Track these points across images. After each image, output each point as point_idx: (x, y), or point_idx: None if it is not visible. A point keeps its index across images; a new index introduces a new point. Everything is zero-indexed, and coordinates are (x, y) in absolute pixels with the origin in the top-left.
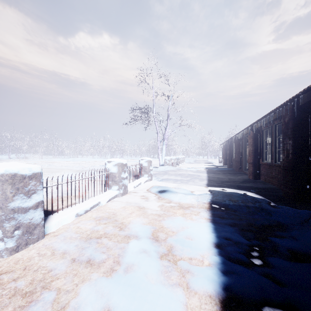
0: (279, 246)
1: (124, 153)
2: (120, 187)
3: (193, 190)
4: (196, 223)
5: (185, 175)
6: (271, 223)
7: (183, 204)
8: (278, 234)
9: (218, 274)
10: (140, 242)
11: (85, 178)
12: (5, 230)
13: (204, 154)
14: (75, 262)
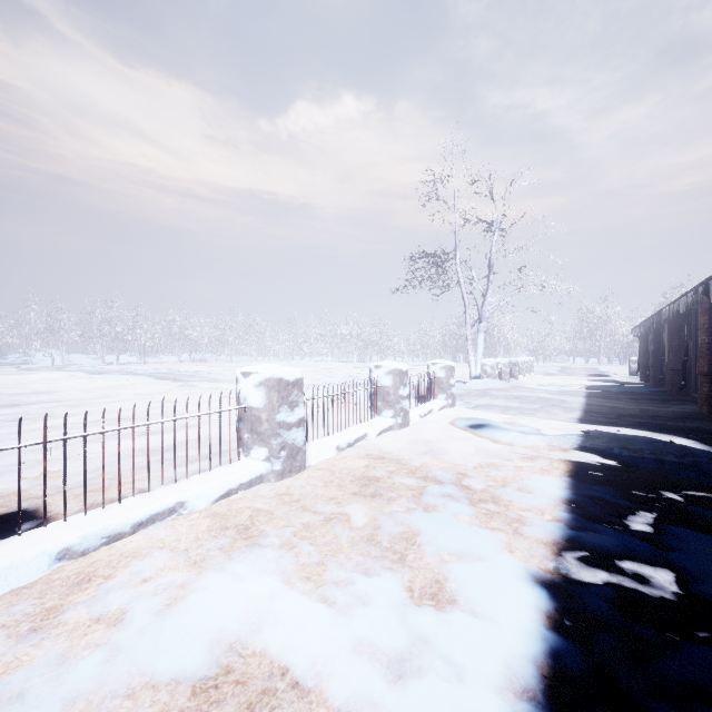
0: (694, 515)
1: (387, 352)
2: (397, 412)
3: (545, 428)
4: (540, 474)
5: (529, 398)
6: (703, 487)
7: (520, 448)
8: (706, 503)
9: (563, 526)
10: (443, 486)
11: (345, 392)
12: (272, 448)
13: (589, 354)
14: (357, 495)
